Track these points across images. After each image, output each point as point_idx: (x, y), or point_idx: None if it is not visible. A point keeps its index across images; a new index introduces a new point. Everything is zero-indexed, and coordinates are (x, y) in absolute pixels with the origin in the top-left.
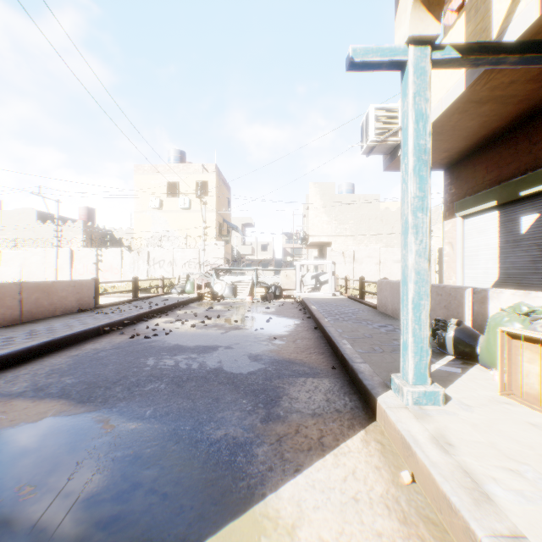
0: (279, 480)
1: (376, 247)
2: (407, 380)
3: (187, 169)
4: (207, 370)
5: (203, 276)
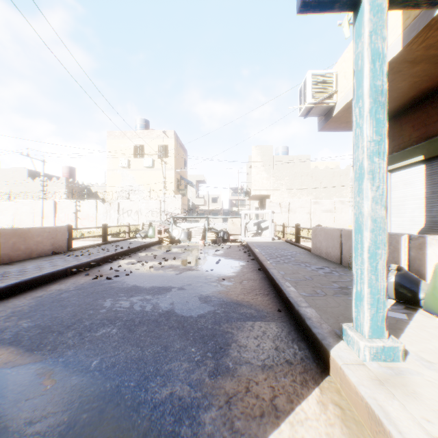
0: None
1: (307, 199)
2: (362, 333)
3: (151, 135)
4: (160, 313)
5: (163, 223)
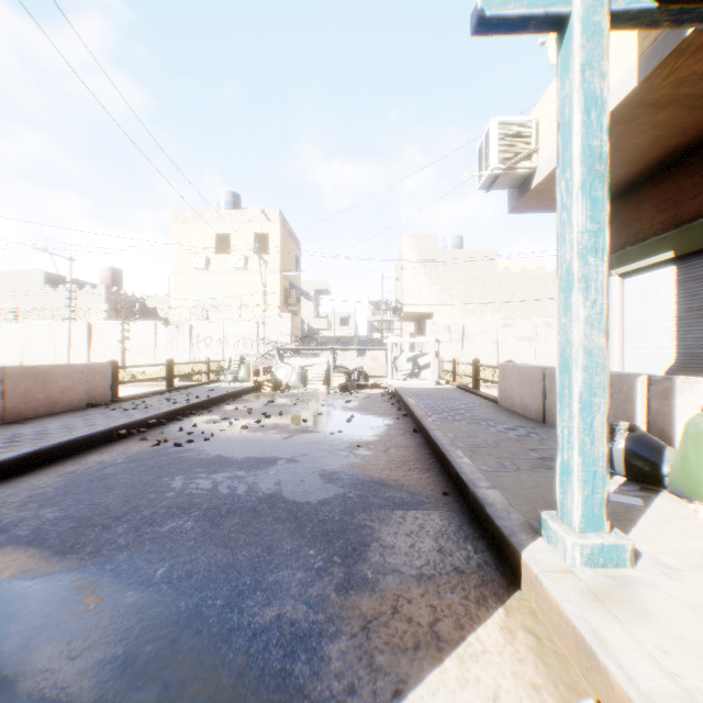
0: None
1: (492, 320)
2: (570, 524)
3: (242, 217)
4: (259, 497)
5: (262, 358)
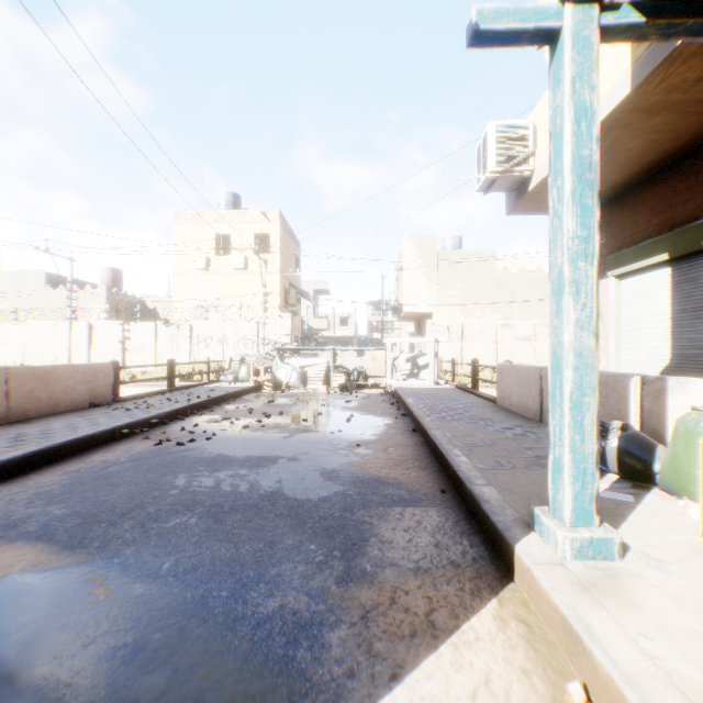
0: (366, 697)
1: (492, 320)
2: (562, 519)
3: (242, 218)
4: (261, 494)
5: (263, 358)
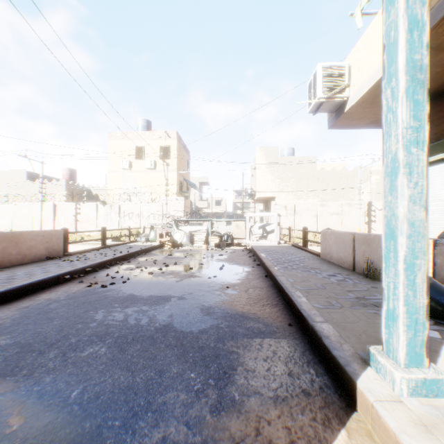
0: None
1: (314, 202)
2: (396, 360)
3: (152, 136)
4: (156, 327)
5: (165, 226)
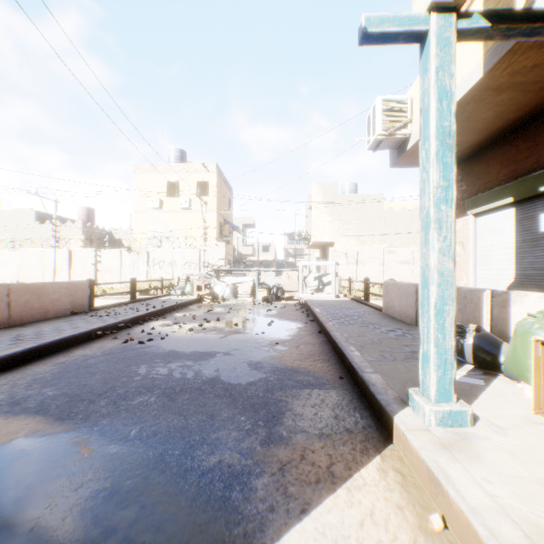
0: (282, 525)
1: (380, 248)
2: (428, 397)
3: (187, 169)
4: (203, 380)
5: (203, 277)
